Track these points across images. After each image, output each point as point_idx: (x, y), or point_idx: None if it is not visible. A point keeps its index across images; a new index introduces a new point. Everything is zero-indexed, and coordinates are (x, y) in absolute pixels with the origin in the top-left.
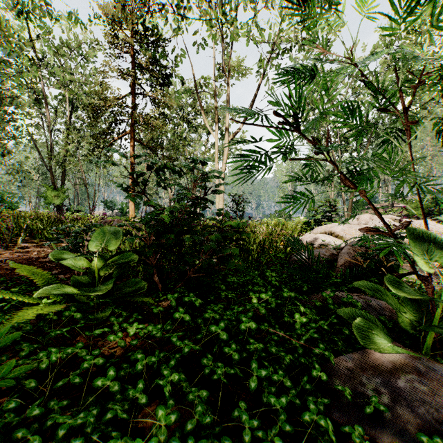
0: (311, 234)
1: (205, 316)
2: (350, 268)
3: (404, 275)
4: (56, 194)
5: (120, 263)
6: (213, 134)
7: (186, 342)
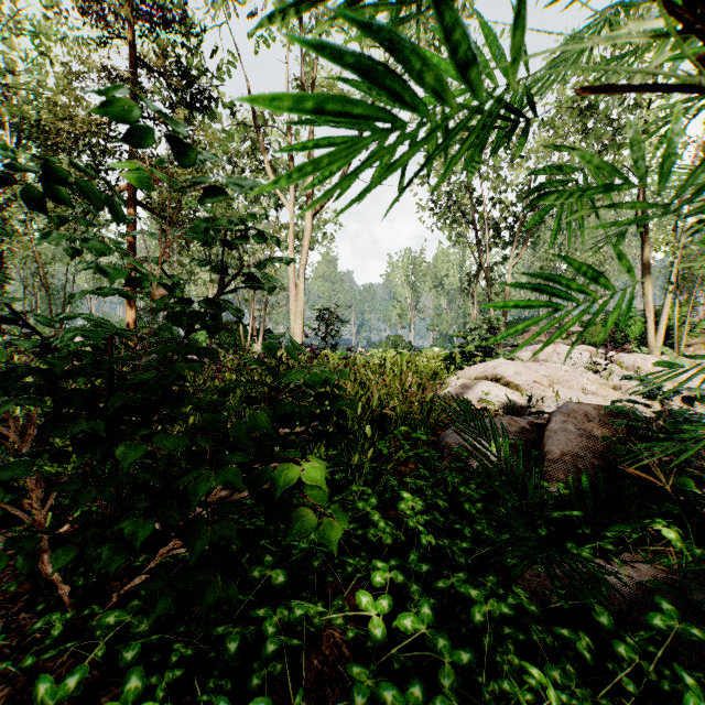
0: (460, 380)
1: None
2: (576, 467)
3: None
4: None
5: None
6: (285, 203)
7: None
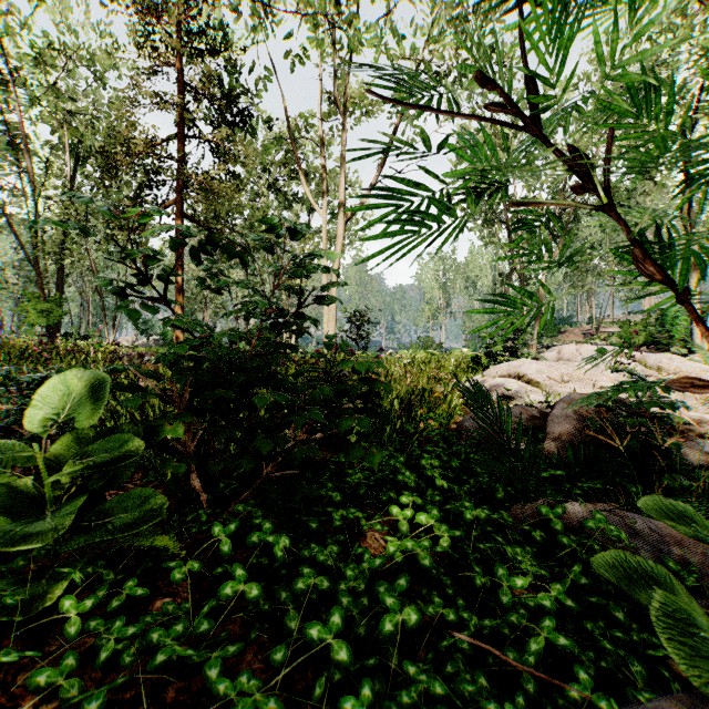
0: (485, 378)
1: (295, 588)
2: (571, 444)
3: None
4: (45, 308)
5: (100, 459)
6: (318, 210)
7: (244, 680)
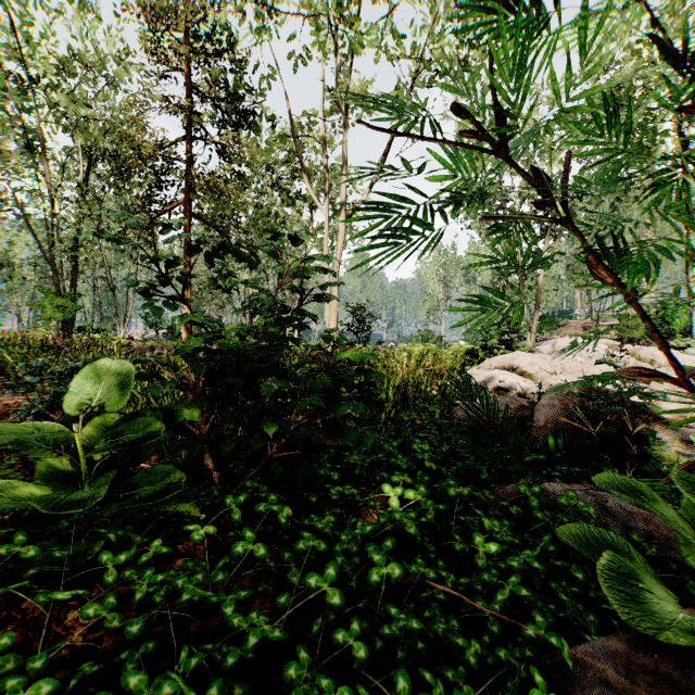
0: (480, 370)
1: (297, 548)
2: (556, 432)
3: (693, 464)
4: (61, 304)
5: (129, 438)
6: (320, 208)
7: (254, 617)
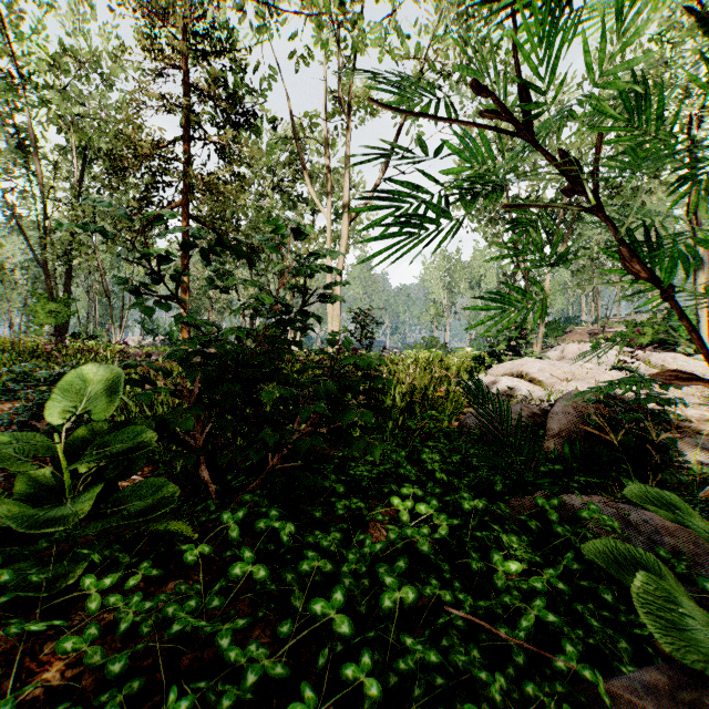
0: (488, 376)
1: (300, 569)
2: (571, 441)
3: None
4: (54, 309)
5: (116, 449)
6: (323, 211)
7: (253, 649)
